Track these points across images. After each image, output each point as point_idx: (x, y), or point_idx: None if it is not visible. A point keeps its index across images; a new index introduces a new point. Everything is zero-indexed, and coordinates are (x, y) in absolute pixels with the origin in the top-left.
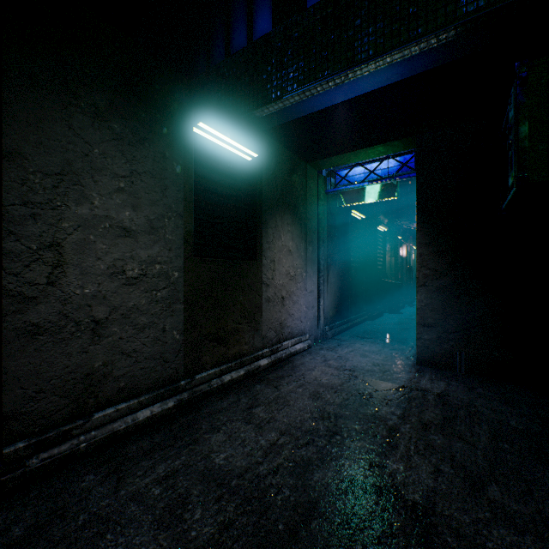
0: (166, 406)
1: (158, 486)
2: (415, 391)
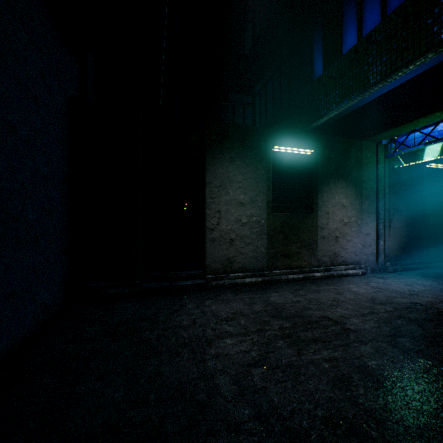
0: (257, 280)
1: (247, 298)
2: (422, 306)
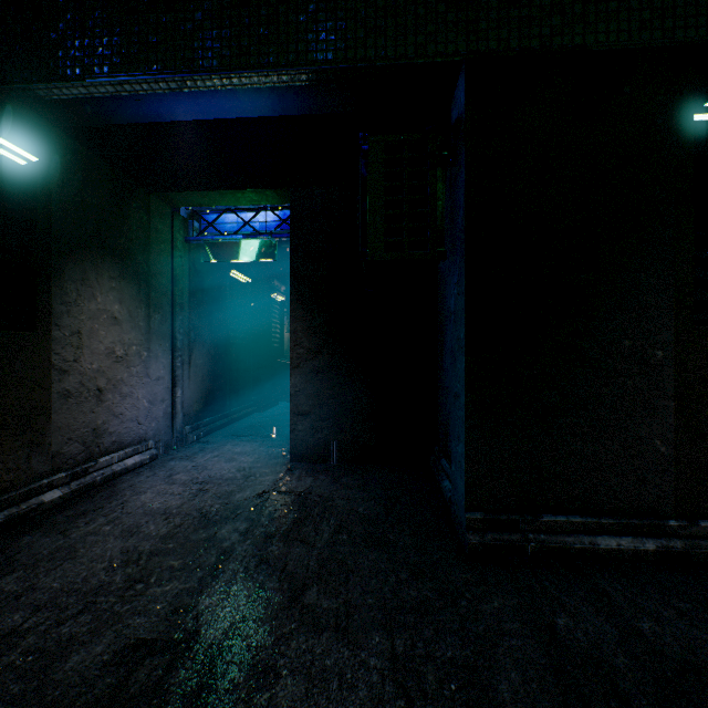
0: None
1: None
2: (276, 495)
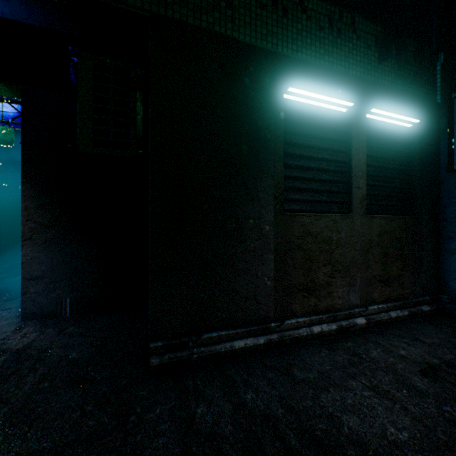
0: None
1: None
2: None
